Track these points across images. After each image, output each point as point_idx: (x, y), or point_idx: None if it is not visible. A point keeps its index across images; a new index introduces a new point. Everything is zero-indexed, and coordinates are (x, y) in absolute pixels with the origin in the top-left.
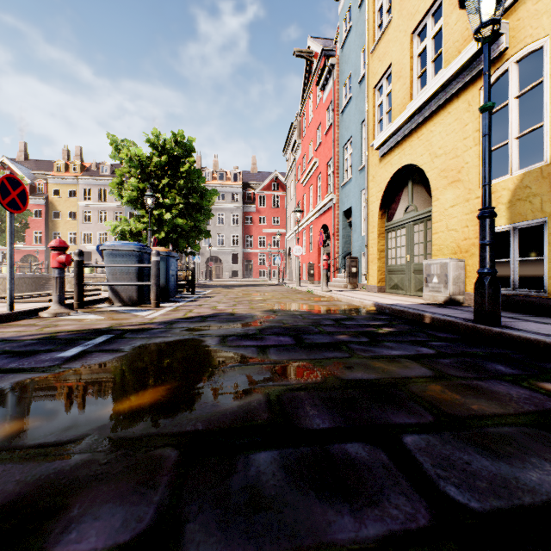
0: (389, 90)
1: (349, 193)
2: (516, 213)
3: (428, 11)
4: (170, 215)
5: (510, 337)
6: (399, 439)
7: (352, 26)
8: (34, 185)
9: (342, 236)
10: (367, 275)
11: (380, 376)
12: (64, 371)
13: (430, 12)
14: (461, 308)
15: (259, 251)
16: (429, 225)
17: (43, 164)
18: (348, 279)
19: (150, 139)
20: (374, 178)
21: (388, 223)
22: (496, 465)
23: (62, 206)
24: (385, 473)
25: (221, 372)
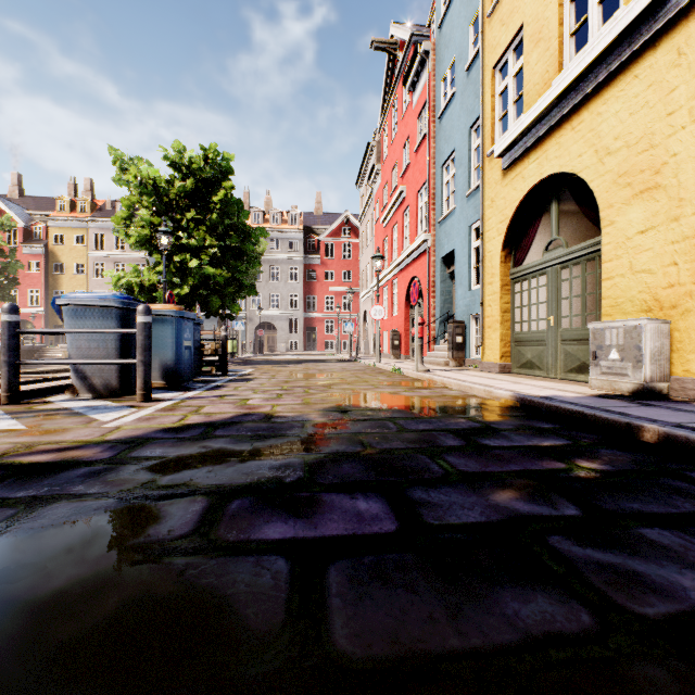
0: (519, 67)
1: (450, 230)
2: None
3: None
4: (196, 262)
5: None
6: None
7: None
8: (30, 229)
9: (440, 292)
10: (481, 346)
11: None
12: None
13: None
14: (682, 407)
15: (325, 316)
16: (590, 267)
17: (43, 201)
18: (450, 353)
19: (170, 156)
20: (493, 203)
21: (516, 268)
22: None
23: (66, 256)
24: None
25: None
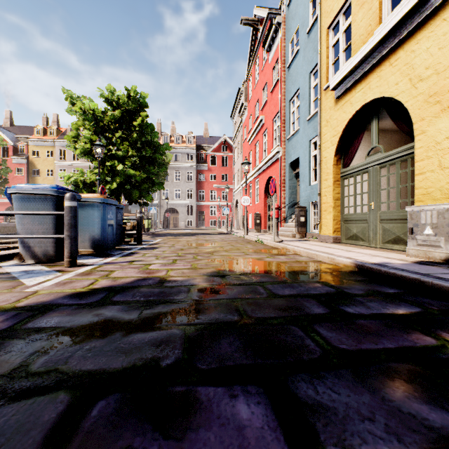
0: (347, 25)
1: (296, 144)
2: None
3: None
4: (122, 166)
5: None
6: None
7: None
8: (17, 147)
9: (288, 187)
10: (319, 224)
11: None
12: None
13: None
14: None
15: (210, 204)
16: (403, 166)
17: (26, 129)
18: (296, 228)
19: (104, 95)
20: (328, 123)
21: (345, 169)
22: None
23: (41, 164)
24: None
25: None
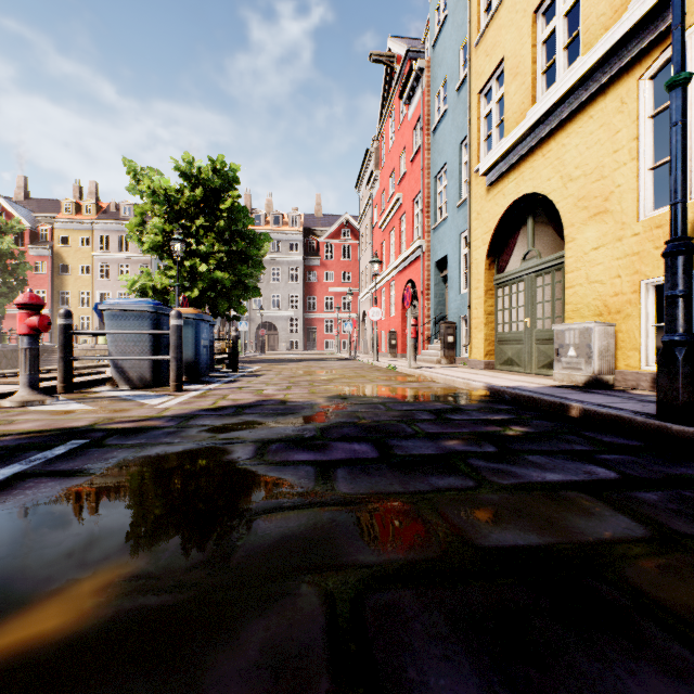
0: (501, 95)
1: (443, 237)
2: None
3: None
4: (205, 267)
5: None
6: None
7: (448, 15)
8: (36, 231)
9: (433, 294)
10: (469, 345)
11: (548, 538)
12: None
13: None
14: (615, 394)
15: (325, 316)
16: (558, 276)
17: (48, 204)
18: (442, 351)
19: (180, 167)
20: (479, 215)
21: (499, 275)
22: None
23: (72, 257)
24: None
25: (244, 527)
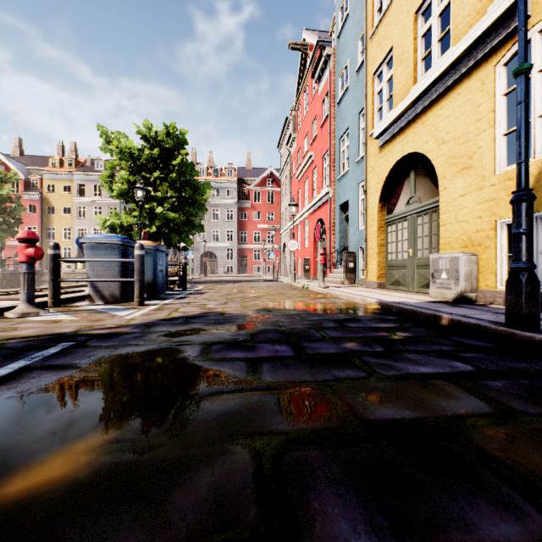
0: (390, 76)
1: (345, 186)
2: (540, 201)
3: None
4: (161, 209)
5: None
6: None
7: (349, 14)
8: (29, 180)
9: (338, 230)
10: (365, 270)
11: (418, 414)
12: None
13: None
14: (477, 307)
15: (254, 247)
16: (434, 217)
17: (38, 159)
18: (345, 274)
19: (141, 131)
20: (373, 169)
21: (389, 216)
22: None
23: (56, 201)
24: None
25: (194, 405)
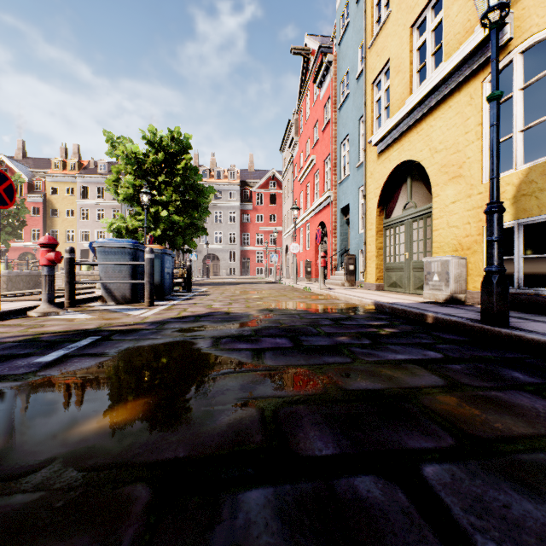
0: (387, 86)
1: (346, 190)
2: (521, 209)
3: (428, 4)
4: (166, 212)
5: (522, 339)
6: (417, 470)
7: (350, 22)
8: (32, 183)
9: (339, 233)
10: (365, 272)
11: (386, 386)
12: (38, 379)
13: (429, 5)
14: (463, 307)
15: (256, 249)
16: (428, 221)
17: (41, 161)
18: (345, 277)
19: (146, 136)
20: (372, 175)
21: (387, 220)
22: (541, 509)
23: (60, 203)
24: (406, 522)
25: (211, 380)
